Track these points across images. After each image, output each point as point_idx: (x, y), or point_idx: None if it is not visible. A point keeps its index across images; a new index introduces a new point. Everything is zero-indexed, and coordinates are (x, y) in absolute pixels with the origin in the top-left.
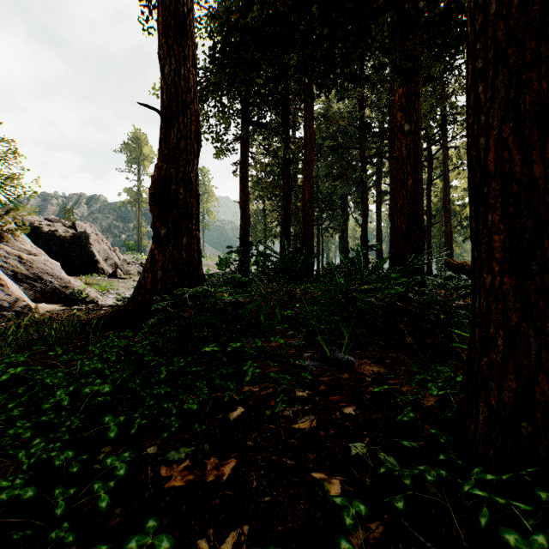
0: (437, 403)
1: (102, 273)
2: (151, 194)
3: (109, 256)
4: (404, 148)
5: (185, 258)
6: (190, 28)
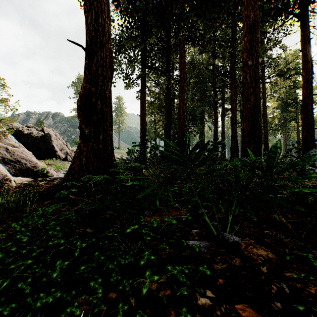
0: None
1: (58, 158)
2: (78, 105)
3: (63, 147)
4: (248, 76)
5: (102, 149)
6: None
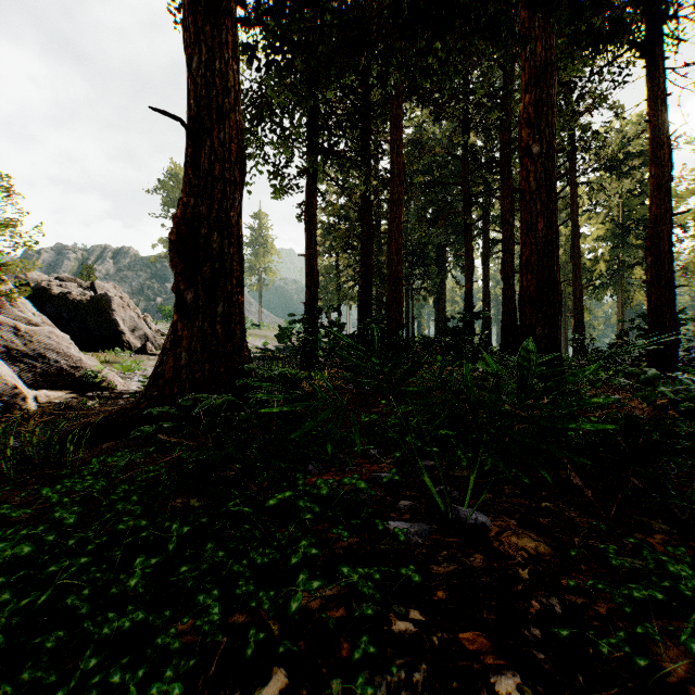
0: (694, 669)
1: (128, 347)
2: (172, 242)
3: (137, 325)
4: (532, 178)
5: (221, 335)
6: (229, 4)
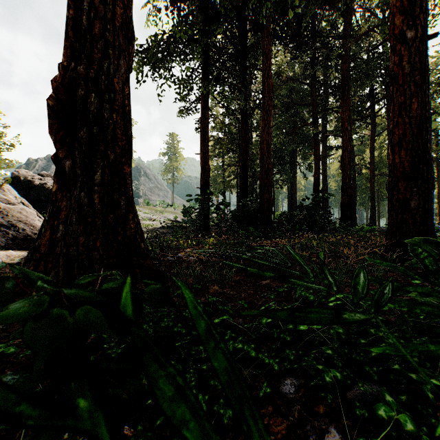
0: None
1: None
2: (51, 107)
3: None
4: (406, 62)
5: (98, 205)
6: None
